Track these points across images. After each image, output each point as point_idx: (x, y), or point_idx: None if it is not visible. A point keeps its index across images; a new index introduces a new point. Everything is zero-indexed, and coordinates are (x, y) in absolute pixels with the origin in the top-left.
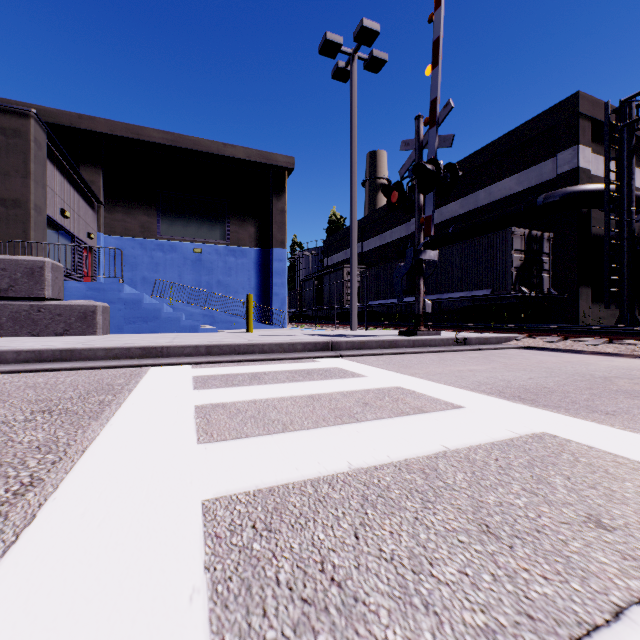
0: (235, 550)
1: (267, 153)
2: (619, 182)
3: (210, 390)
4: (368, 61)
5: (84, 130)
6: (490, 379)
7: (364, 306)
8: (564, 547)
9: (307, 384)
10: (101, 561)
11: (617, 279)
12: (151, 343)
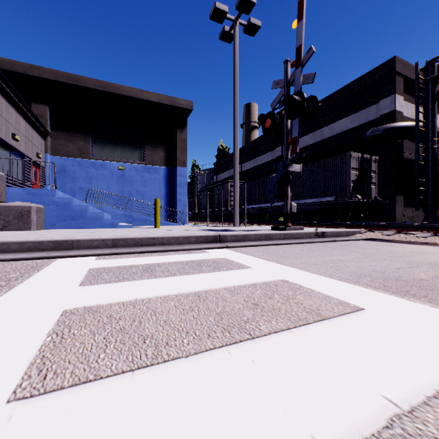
0: None
1: (173, 98)
2: (425, 120)
3: (95, 286)
4: (247, 26)
5: (34, 76)
6: (363, 270)
7: (243, 209)
8: None
9: (195, 277)
10: None
11: (423, 189)
12: (63, 237)
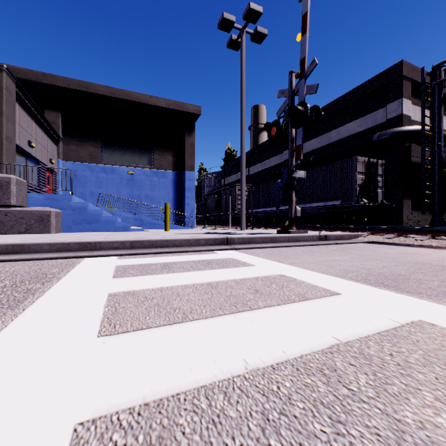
0: None
1: (181, 103)
2: (432, 124)
3: (126, 278)
4: (253, 35)
5: (47, 84)
6: (353, 267)
7: (250, 213)
8: None
9: (207, 272)
10: None
11: (430, 193)
12: (87, 239)
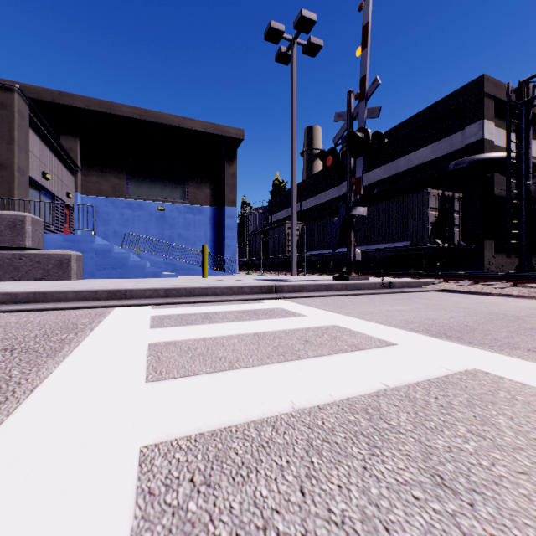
0: (168, 512)
1: (220, 126)
2: (518, 151)
3: (165, 329)
4: (306, 46)
5: (63, 105)
6: (416, 318)
7: (302, 256)
8: (529, 505)
9: (253, 323)
10: (14, 529)
11: (516, 233)
12: (116, 286)
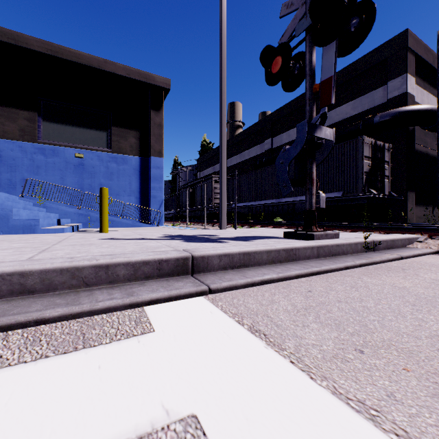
0: None
1: (145, 73)
2: None
3: None
4: None
5: None
6: None
7: (229, 208)
8: None
9: None
10: None
11: None
12: None
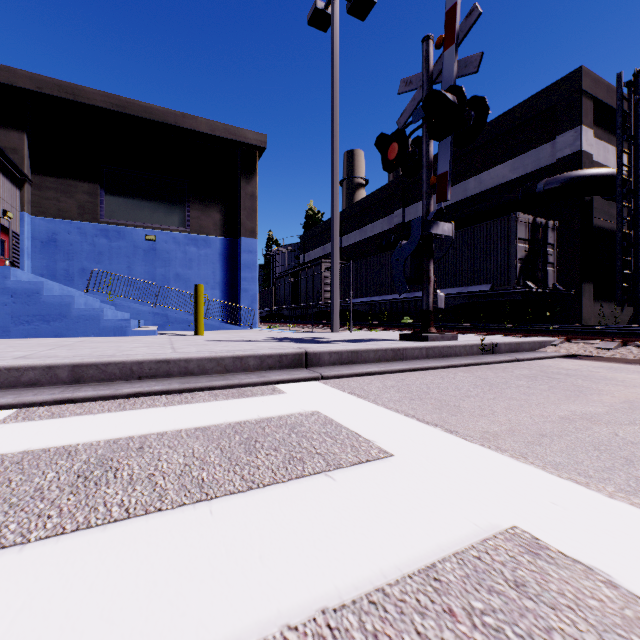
0: None
1: (234, 128)
2: (633, 164)
3: None
4: (353, 1)
5: (1, 84)
6: None
7: (344, 304)
8: None
9: (220, 522)
10: None
11: (629, 273)
12: None
